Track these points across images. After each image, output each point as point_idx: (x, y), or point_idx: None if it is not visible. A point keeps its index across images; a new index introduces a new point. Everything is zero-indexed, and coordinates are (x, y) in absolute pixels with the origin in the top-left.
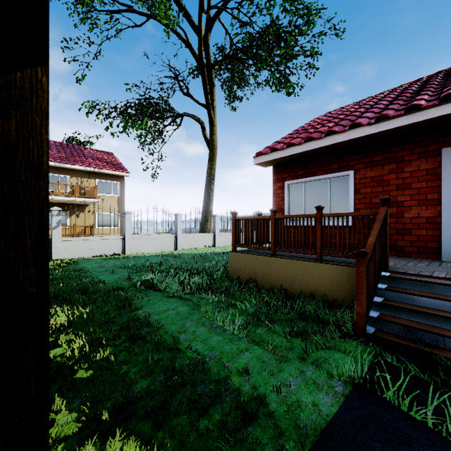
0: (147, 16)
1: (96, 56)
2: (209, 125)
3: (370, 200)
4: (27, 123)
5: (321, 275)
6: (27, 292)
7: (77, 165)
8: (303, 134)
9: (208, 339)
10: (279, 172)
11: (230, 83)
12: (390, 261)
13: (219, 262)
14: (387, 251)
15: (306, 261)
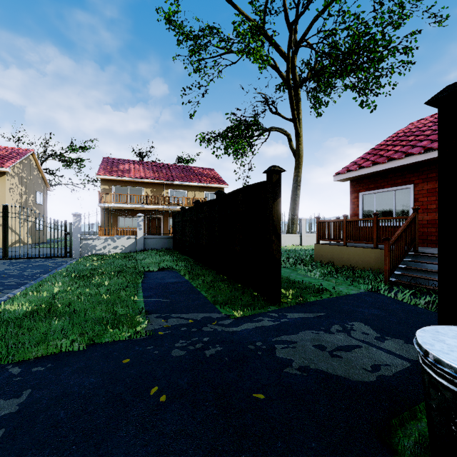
0: (242, 53)
1: (204, 95)
2: (295, 137)
3: (426, 206)
4: (279, 207)
5: (376, 257)
6: (279, 234)
7: (192, 182)
8: (373, 157)
9: (303, 278)
10: (355, 185)
11: (316, 93)
12: (432, 249)
13: (306, 254)
14: (416, 240)
15: (367, 248)
